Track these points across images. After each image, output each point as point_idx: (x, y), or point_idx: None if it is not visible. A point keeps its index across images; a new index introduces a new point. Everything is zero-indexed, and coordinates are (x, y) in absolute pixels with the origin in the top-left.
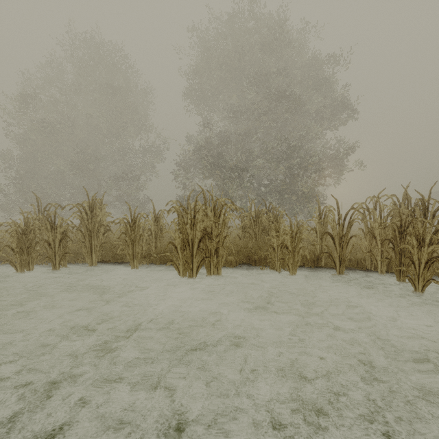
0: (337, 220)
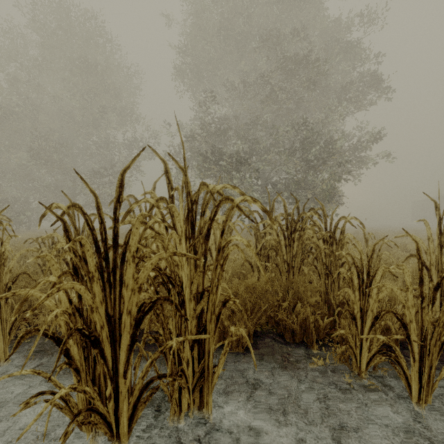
0: None
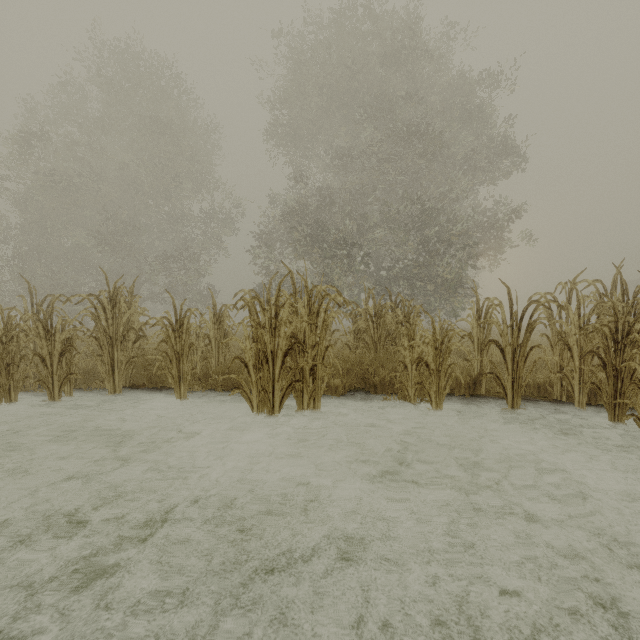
0: (511, 320)
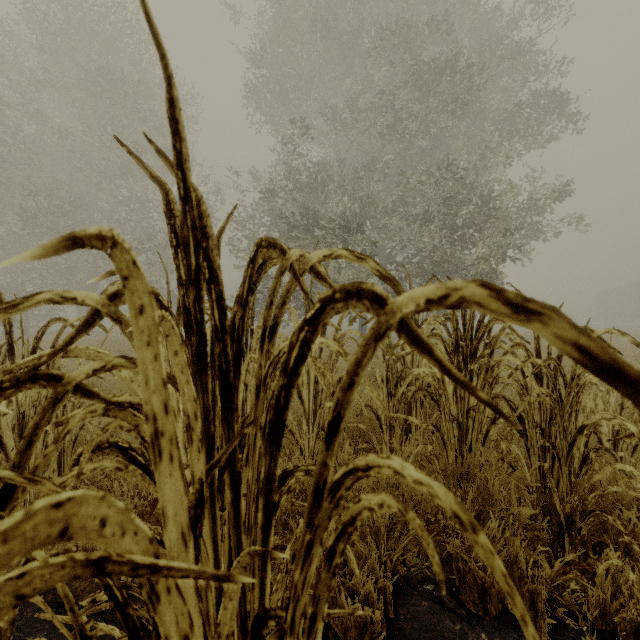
0: None
